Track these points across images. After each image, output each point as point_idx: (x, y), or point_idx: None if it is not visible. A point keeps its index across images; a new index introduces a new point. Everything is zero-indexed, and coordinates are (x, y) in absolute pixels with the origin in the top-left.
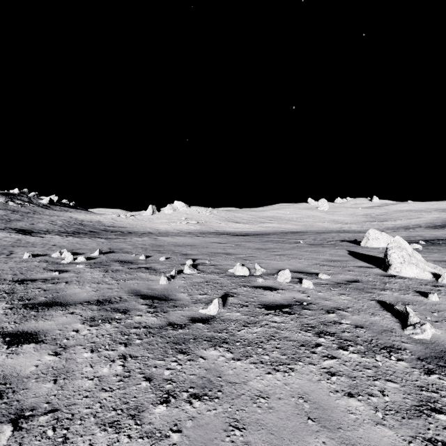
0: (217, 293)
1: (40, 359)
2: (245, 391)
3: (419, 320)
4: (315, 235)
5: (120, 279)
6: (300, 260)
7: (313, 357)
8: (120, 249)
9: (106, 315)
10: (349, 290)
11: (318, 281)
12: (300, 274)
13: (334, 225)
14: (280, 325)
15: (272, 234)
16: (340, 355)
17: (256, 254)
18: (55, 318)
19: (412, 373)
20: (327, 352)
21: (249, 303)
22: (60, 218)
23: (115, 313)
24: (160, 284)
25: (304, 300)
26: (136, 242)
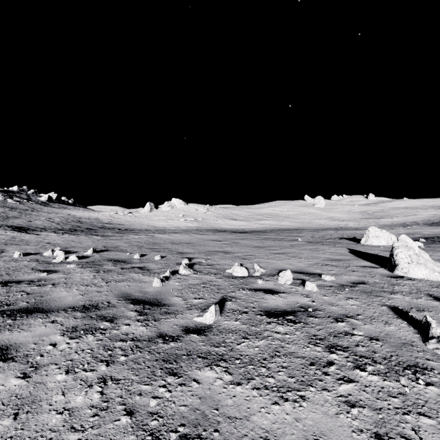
0: (213, 297)
1: (3, 384)
2: (248, 431)
3: None
4: (312, 232)
5: (110, 281)
6: (301, 260)
7: (327, 381)
8: (116, 247)
9: (91, 324)
10: (356, 293)
11: (322, 282)
12: (301, 275)
13: (330, 222)
14: (285, 337)
15: (270, 231)
16: (358, 378)
17: (254, 253)
18: (32, 328)
19: None
20: (342, 374)
21: (248, 309)
22: (58, 215)
23: (100, 322)
24: (153, 287)
25: (308, 306)
26: (133, 239)
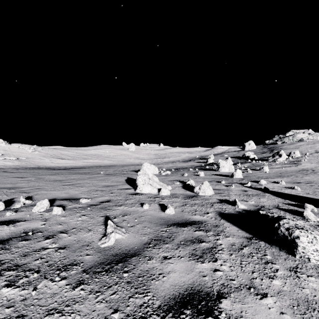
0: None
1: None
2: None
3: (113, 229)
4: (119, 167)
5: None
6: (81, 188)
7: None
8: None
9: None
10: (94, 210)
11: (76, 205)
12: (65, 201)
13: (136, 160)
14: None
15: (88, 167)
16: None
17: (45, 186)
18: None
19: (59, 293)
20: None
21: None
22: None
23: None
24: None
25: (35, 229)
26: None
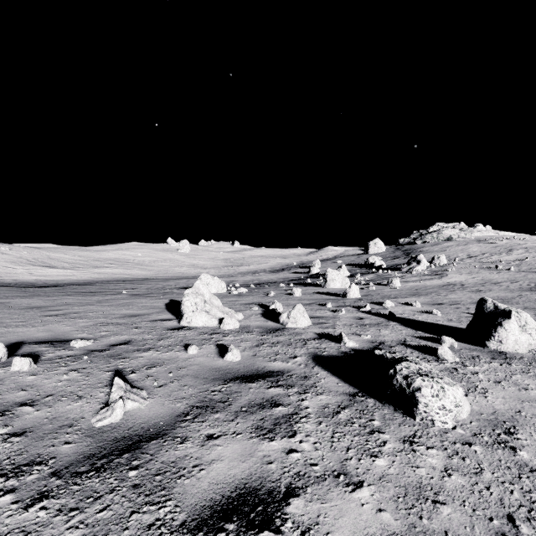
0: None
1: None
2: None
3: (123, 394)
4: (160, 282)
5: None
6: (79, 321)
7: None
8: None
9: None
10: (95, 360)
11: (62, 353)
12: (41, 346)
13: (192, 270)
14: None
15: (100, 283)
16: None
17: (6, 318)
18: None
19: None
20: None
21: None
22: None
23: None
24: None
25: None
26: None
